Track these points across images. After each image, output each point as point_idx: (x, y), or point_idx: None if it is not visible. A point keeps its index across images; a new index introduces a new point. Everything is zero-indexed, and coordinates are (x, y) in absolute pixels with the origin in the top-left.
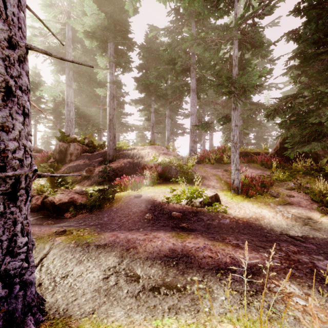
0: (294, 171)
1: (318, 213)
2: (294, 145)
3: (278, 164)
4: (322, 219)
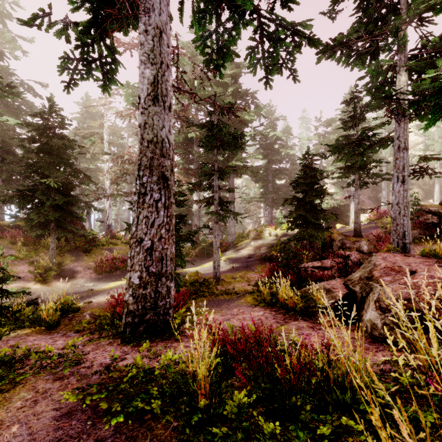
0: (42, 247)
1: (34, 283)
2: (33, 228)
3: (27, 242)
4: (34, 286)
